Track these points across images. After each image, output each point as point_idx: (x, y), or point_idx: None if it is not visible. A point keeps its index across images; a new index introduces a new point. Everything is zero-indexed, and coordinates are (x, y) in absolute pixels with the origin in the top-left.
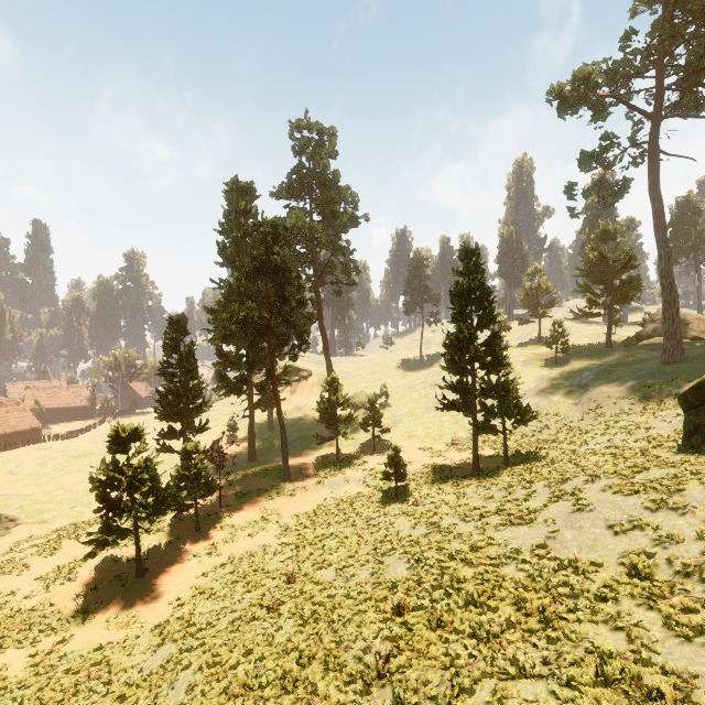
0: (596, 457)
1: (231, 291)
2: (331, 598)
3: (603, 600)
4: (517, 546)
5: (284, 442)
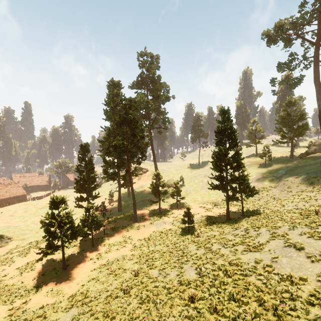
0: (291, 214)
1: (110, 132)
2: (156, 288)
3: (311, 304)
4: (255, 265)
5: (134, 203)
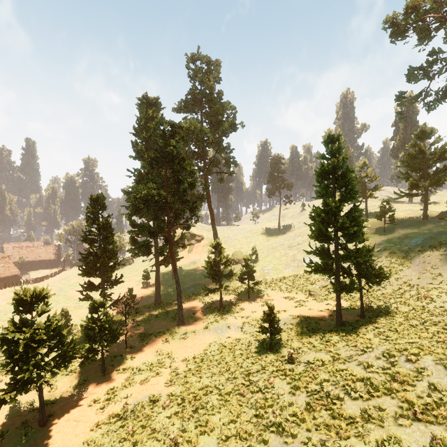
0: None
1: (141, 177)
2: None
3: None
4: None
5: (179, 293)
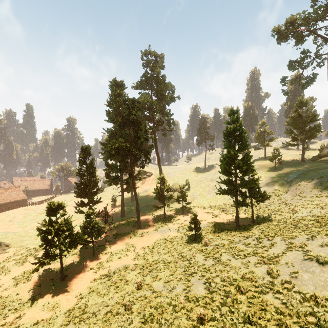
0: (306, 222)
1: (112, 134)
2: (160, 304)
3: None
4: (271, 280)
5: (138, 209)
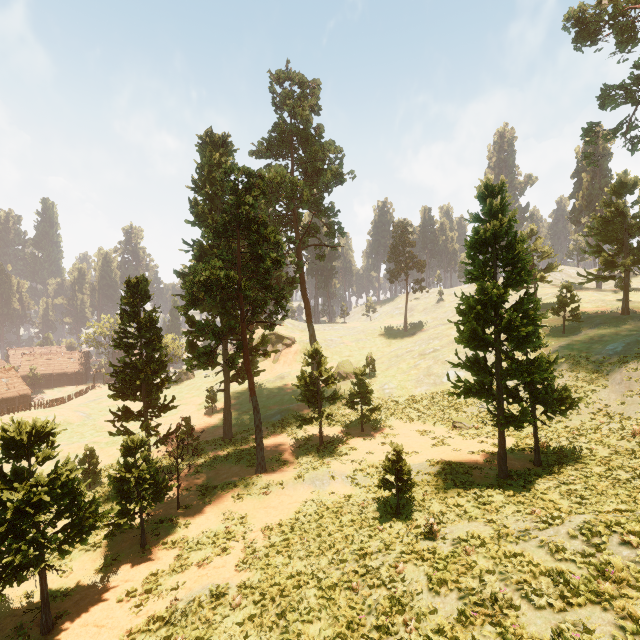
0: None
1: (203, 252)
2: None
3: None
4: None
5: (258, 425)
